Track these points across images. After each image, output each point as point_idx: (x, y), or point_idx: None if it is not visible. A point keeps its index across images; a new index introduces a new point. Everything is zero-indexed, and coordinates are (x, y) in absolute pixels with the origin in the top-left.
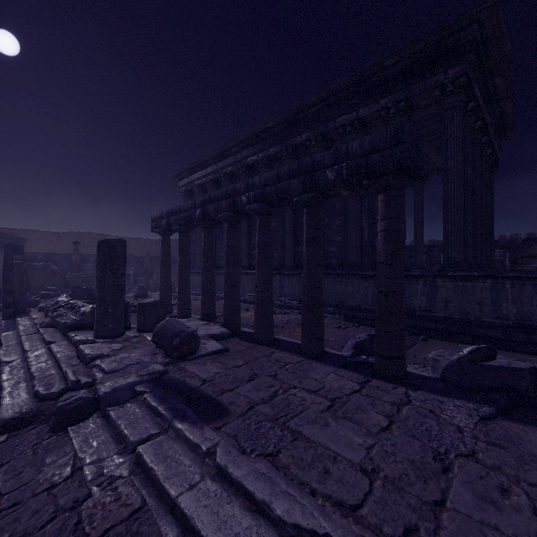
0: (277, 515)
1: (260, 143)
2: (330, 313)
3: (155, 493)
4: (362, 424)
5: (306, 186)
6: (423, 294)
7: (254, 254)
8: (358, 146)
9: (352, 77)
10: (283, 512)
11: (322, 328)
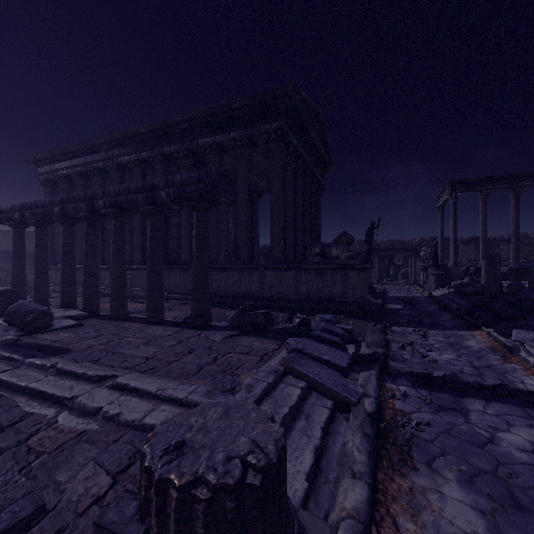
0: (89, 375)
1: (133, 145)
2: None
3: (11, 391)
4: (161, 345)
5: (148, 200)
6: (257, 282)
7: (127, 250)
8: (179, 179)
9: (210, 110)
10: (92, 373)
11: (162, 303)
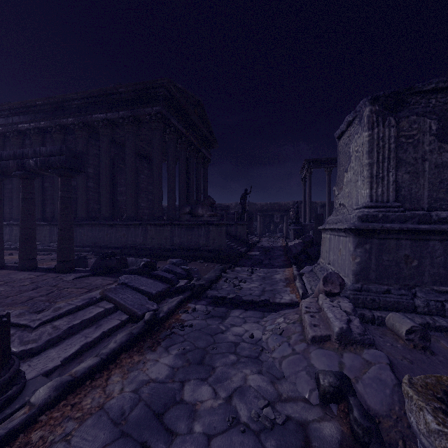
0: None
1: (32, 114)
2: (87, 252)
3: None
4: (13, 286)
5: (19, 167)
6: (141, 235)
7: None
8: (45, 151)
9: (101, 91)
10: None
11: (34, 252)
